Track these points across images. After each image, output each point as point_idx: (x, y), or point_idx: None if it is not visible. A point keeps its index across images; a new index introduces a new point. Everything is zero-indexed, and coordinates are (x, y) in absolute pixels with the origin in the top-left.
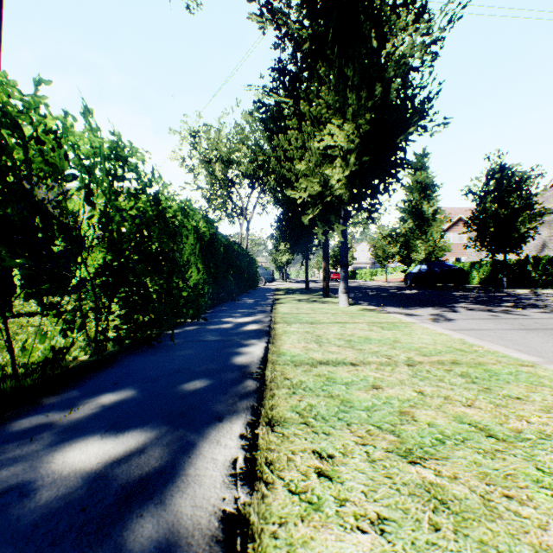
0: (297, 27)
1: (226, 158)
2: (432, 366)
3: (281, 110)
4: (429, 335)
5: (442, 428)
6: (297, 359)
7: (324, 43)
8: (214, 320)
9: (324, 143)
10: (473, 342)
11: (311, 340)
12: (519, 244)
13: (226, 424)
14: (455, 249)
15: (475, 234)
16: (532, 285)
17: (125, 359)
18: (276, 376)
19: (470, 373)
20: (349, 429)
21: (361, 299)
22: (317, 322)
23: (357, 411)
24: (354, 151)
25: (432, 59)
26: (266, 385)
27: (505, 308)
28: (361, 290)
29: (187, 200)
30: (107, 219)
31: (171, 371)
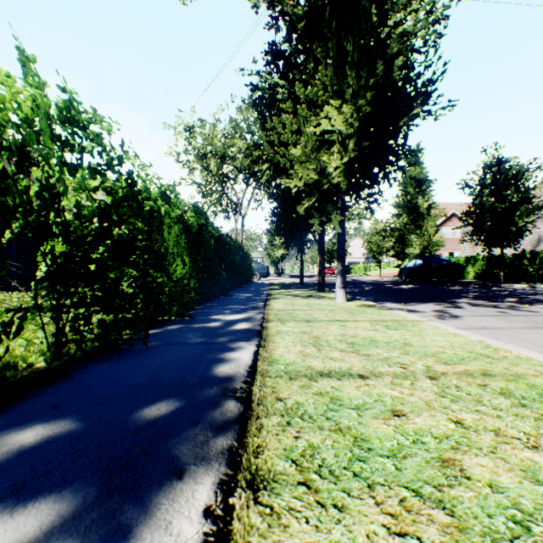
0: (292, 3)
1: (221, 153)
2: (460, 380)
3: (275, 93)
4: (443, 336)
5: (514, 494)
6: (292, 368)
7: (320, 22)
8: (201, 318)
9: (321, 128)
10: (496, 345)
11: (308, 342)
12: (517, 239)
13: (188, 485)
14: (448, 244)
15: (469, 229)
16: (529, 280)
17: (83, 369)
18: (266, 395)
19: (512, 390)
20: (373, 498)
21: (358, 294)
22: (314, 320)
23: (379, 459)
24: (353, 136)
25: (436, 38)
26: (252, 410)
27: (509, 303)
28: (356, 285)
29: (170, 185)
30: (52, 195)
31: (134, 387)
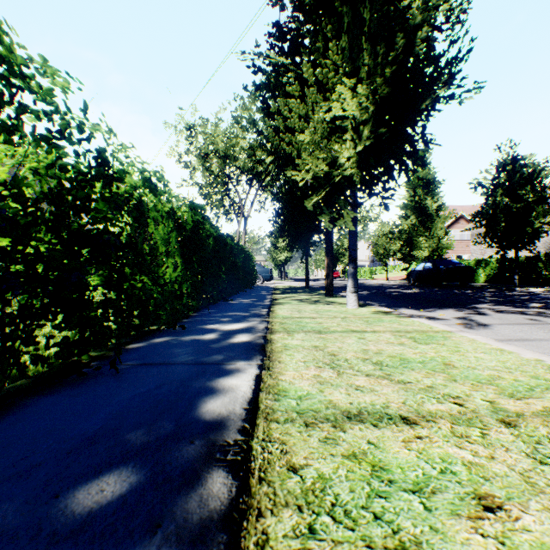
0: None
1: (223, 153)
2: (549, 427)
3: (279, 76)
4: (488, 353)
5: None
6: (308, 405)
7: None
8: (195, 328)
9: (331, 114)
10: None
11: (323, 361)
12: (533, 240)
13: None
14: (456, 247)
15: (479, 231)
16: (544, 283)
17: (21, 406)
18: (272, 459)
19: None
20: None
21: (368, 299)
22: (326, 331)
23: None
24: (368, 121)
25: (461, 12)
26: (250, 495)
27: (536, 309)
28: (364, 289)
29: (157, 172)
30: None
31: (78, 442)
